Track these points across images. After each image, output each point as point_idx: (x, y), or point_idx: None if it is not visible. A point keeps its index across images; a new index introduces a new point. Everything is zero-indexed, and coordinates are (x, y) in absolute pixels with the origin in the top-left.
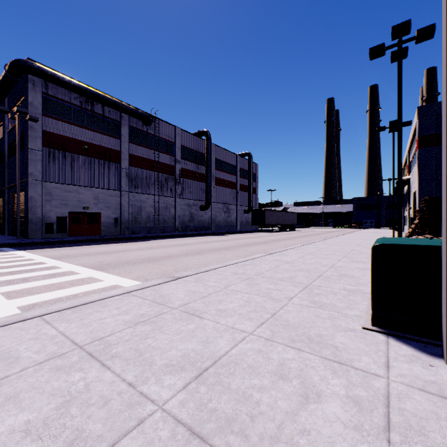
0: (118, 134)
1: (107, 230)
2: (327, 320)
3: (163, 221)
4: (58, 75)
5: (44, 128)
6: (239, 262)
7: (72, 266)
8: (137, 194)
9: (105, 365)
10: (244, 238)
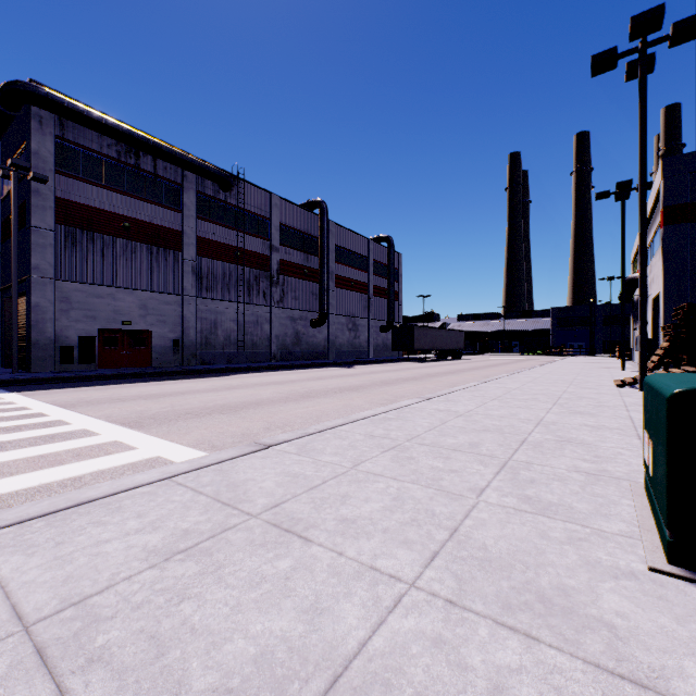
0: (179, 204)
1: (162, 358)
2: (567, 547)
3: (252, 345)
4: (80, 107)
5: (58, 193)
6: (376, 414)
7: (90, 420)
8: (210, 301)
9: (63, 693)
10: (382, 371)
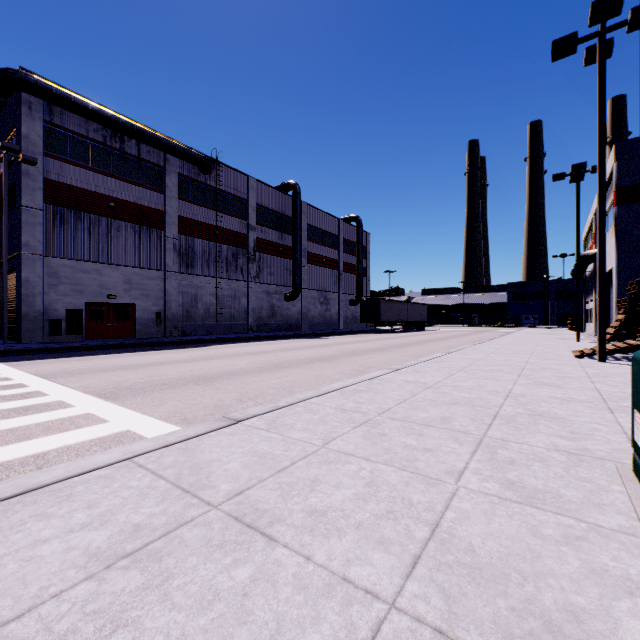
0: (161, 186)
1: (145, 329)
2: (565, 549)
3: (230, 317)
4: (67, 93)
5: (46, 174)
6: (346, 386)
7: (68, 391)
8: (191, 276)
9: None
10: (351, 342)
